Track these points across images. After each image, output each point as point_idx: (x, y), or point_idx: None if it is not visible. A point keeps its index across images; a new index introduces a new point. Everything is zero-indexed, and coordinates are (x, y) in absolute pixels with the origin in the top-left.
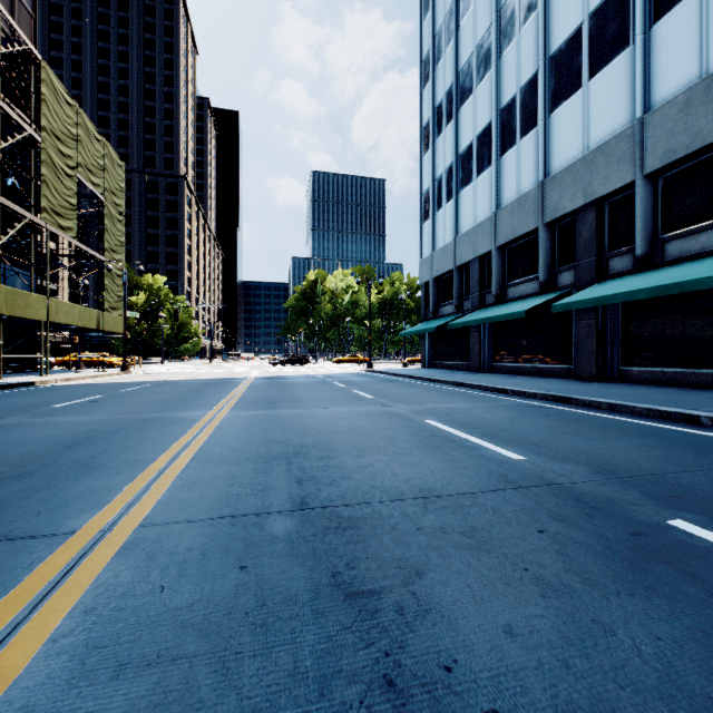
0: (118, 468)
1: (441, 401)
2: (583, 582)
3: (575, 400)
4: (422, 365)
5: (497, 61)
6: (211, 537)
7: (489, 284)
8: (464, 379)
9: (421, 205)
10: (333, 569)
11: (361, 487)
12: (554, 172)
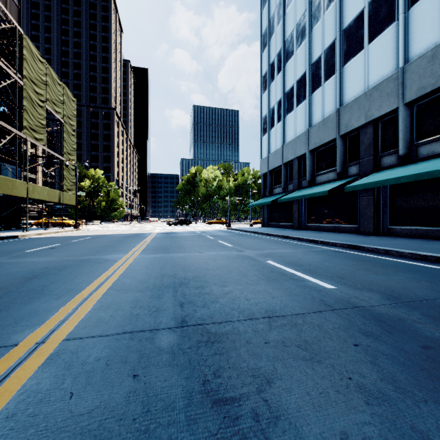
0: (58, 294)
1: (275, 248)
2: (396, 390)
3: (362, 247)
4: (262, 225)
5: (309, 34)
6: (114, 349)
7: (304, 174)
8: (289, 234)
9: (261, 125)
10: (203, 378)
11: (224, 309)
12: (346, 102)
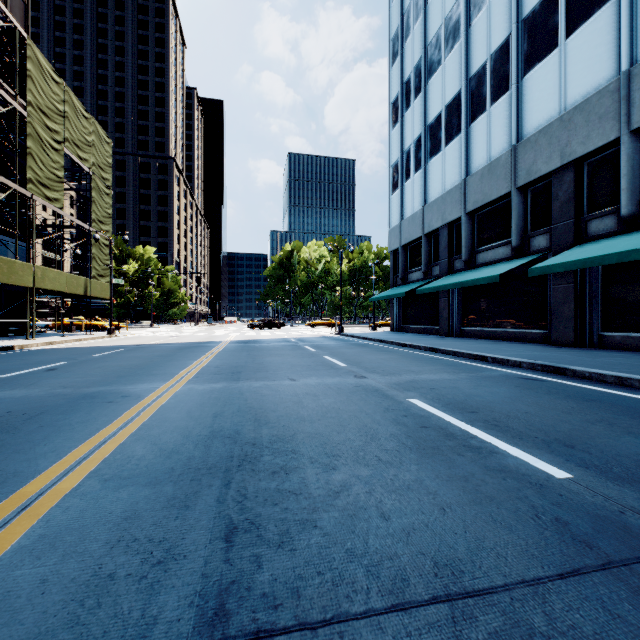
0: None
1: (419, 371)
2: None
3: (571, 371)
4: (391, 329)
5: (466, 31)
6: None
7: (458, 250)
8: (435, 344)
9: (390, 177)
10: None
11: (330, 555)
12: (527, 135)
